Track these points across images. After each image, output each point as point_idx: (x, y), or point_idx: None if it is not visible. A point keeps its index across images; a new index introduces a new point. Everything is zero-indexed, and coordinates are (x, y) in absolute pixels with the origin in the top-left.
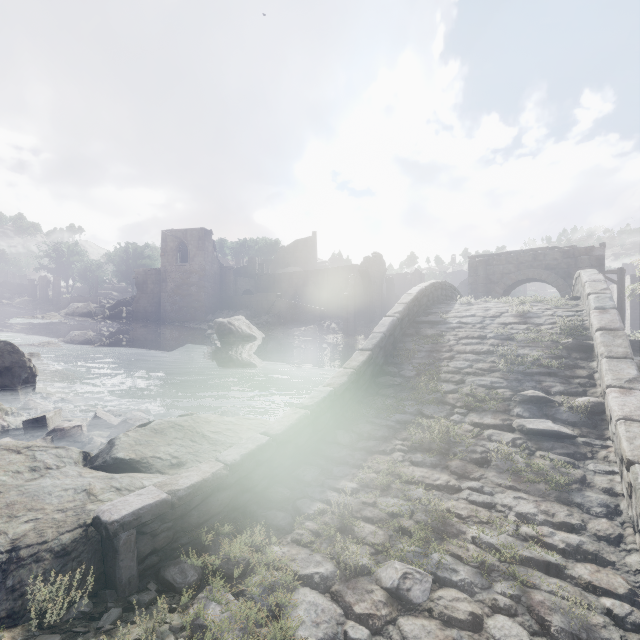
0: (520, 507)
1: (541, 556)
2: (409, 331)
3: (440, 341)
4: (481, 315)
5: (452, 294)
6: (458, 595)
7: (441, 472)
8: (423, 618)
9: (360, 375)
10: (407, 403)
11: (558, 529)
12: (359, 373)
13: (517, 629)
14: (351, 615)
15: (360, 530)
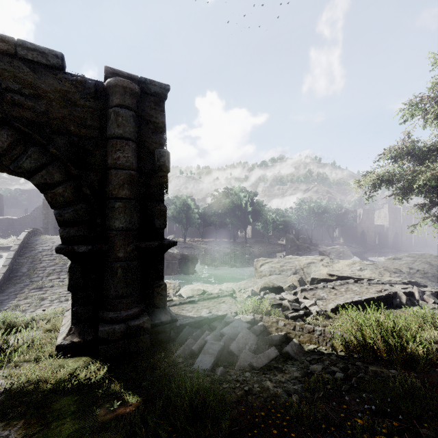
0: (60, 291)
1: (63, 295)
2: (21, 255)
3: (36, 257)
4: (52, 245)
5: (37, 232)
6: (48, 304)
7: (41, 291)
8: (41, 308)
9: (5, 274)
10: (26, 279)
11: (66, 291)
12: (5, 274)
13: (58, 303)
14: (27, 313)
15: (23, 306)
